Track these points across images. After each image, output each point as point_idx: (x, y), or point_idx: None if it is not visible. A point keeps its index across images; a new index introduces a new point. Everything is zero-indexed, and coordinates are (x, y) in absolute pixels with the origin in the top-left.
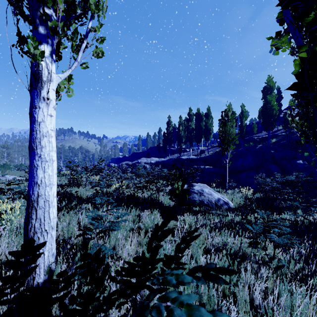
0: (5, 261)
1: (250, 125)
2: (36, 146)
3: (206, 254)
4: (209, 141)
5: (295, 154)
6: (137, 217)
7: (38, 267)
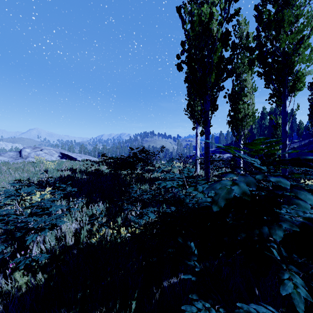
0: None
1: None
2: (197, 148)
3: None
4: None
5: None
6: None
7: (198, 170)
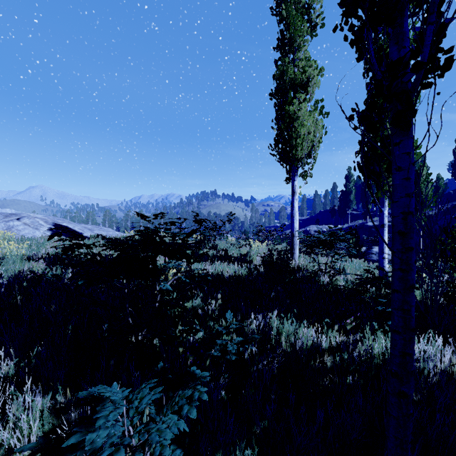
0: None
1: None
2: (294, 215)
3: None
4: None
5: None
6: None
7: (295, 255)
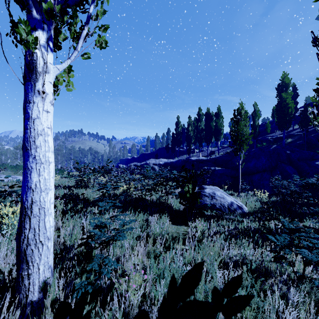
0: (2, 271)
1: (263, 124)
2: (30, 146)
3: (221, 266)
4: (219, 142)
5: (314, 155)
6: (145, 222)
7: (32, 283)
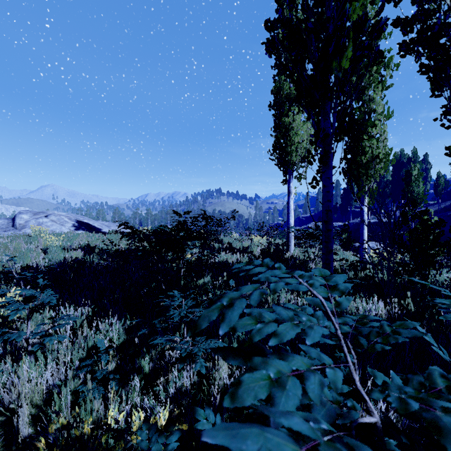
0: None
1: None
2: (290, 213)
3: None
4: None
5: None
6: None
7: (291, 248)
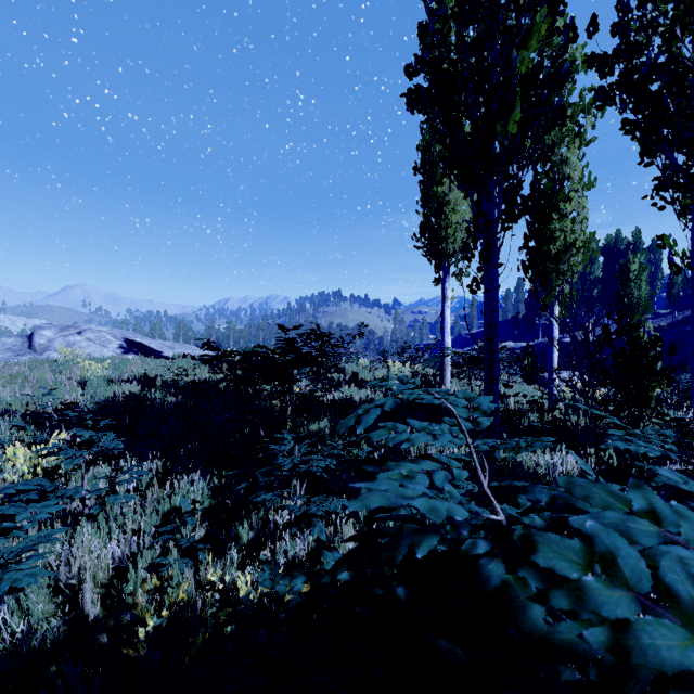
0: None
1: None
2: (445, 327)
3: None
4: None
5: None
6: None
7: (447, 380)
